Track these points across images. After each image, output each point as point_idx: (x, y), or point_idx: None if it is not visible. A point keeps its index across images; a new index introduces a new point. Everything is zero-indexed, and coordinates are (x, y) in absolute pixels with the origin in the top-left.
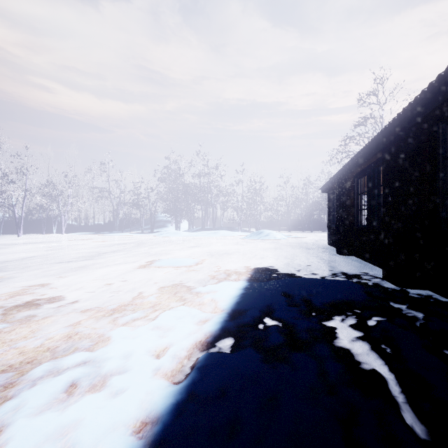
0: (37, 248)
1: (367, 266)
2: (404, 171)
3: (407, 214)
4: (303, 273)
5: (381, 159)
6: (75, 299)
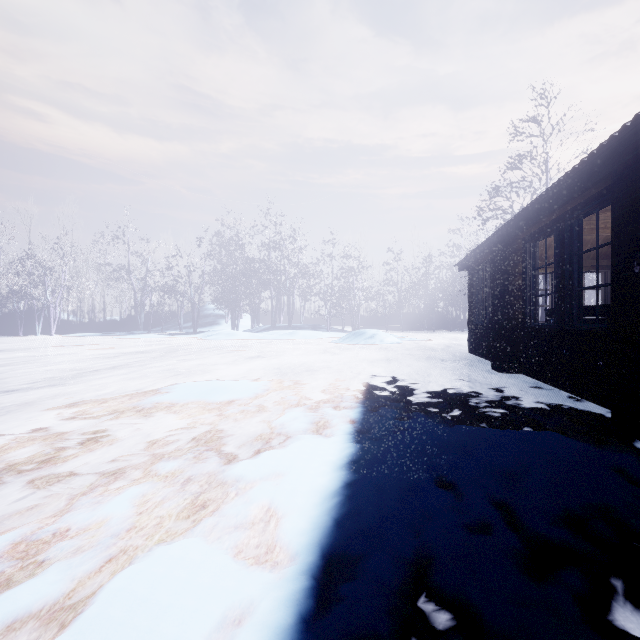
0: None
1: (560, 395)
2: None
3: None
4: (454, 414)
5: (590, 203)
6: None
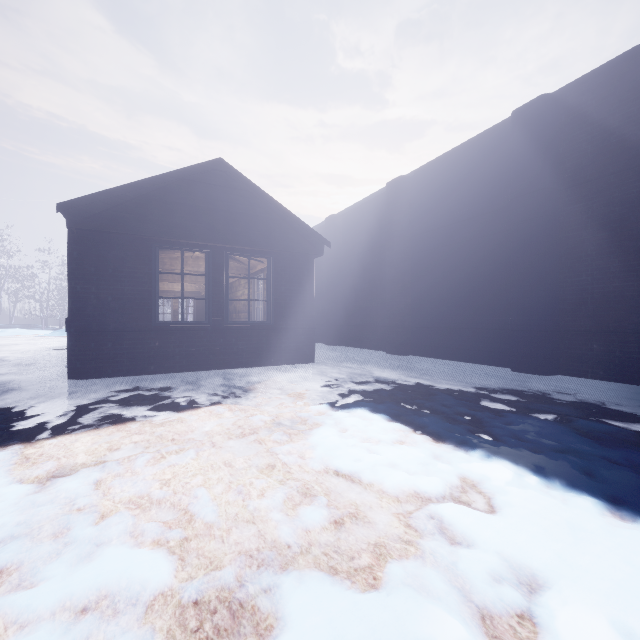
0: None
1: None
2: None
3: None
4: None
5: None
6: None
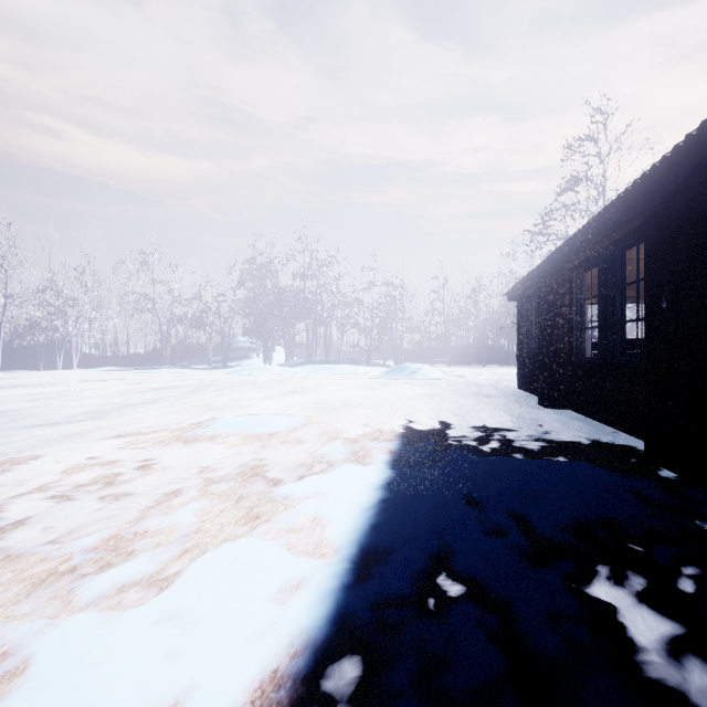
0: (12, 397)
1: (602, 430)
2: (698, 250)
3: (706, 334)
4: (491, 446)
5: (631, 236)
6: (15, 518)
